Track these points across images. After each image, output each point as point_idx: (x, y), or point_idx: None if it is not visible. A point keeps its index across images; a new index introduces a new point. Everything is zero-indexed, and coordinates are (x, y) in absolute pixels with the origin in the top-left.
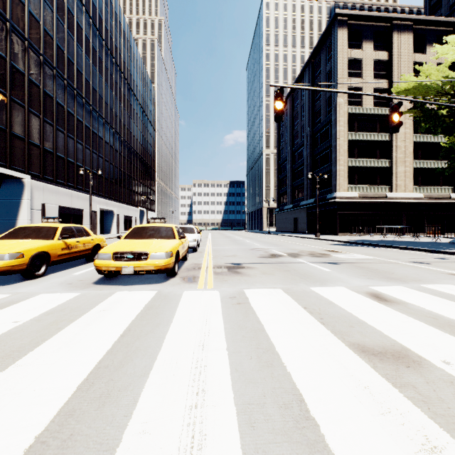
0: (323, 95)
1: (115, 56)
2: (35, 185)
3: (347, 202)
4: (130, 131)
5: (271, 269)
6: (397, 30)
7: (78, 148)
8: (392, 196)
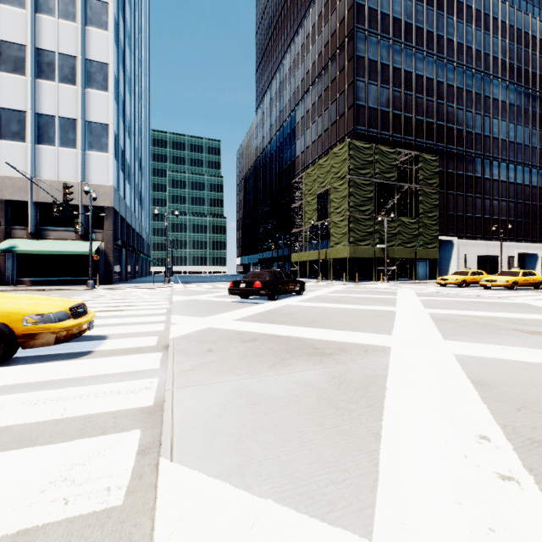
0: None
1: (539, 87)
2: (459, 243)
3: None
4: None
5: None
6: None
7: (493, 205)
8: None
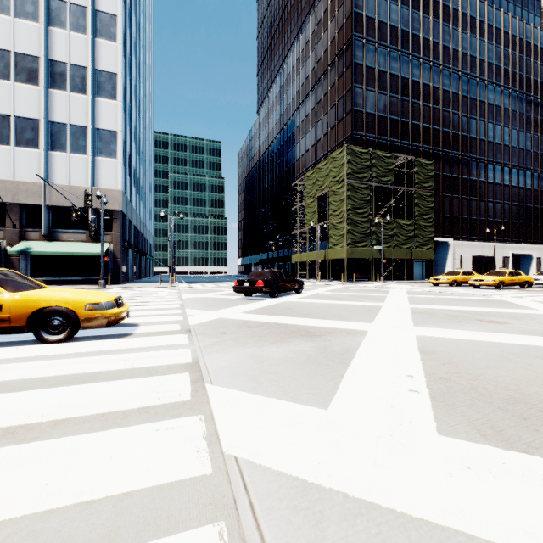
0: None
1: (533, 92)
2: (455, 244)
3: None
4: None
5: None
6: None
7: (488, 207)
8: None
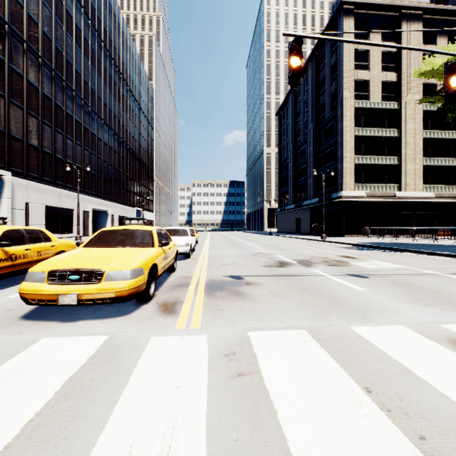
0: (328, 89)
1: (109, 49)
2: (17, 183)
3: (353, 201)
4: (126, 128)
5: (282, 287)
6: (407, 20)
7: (68, 144)
8: (401, 195)
